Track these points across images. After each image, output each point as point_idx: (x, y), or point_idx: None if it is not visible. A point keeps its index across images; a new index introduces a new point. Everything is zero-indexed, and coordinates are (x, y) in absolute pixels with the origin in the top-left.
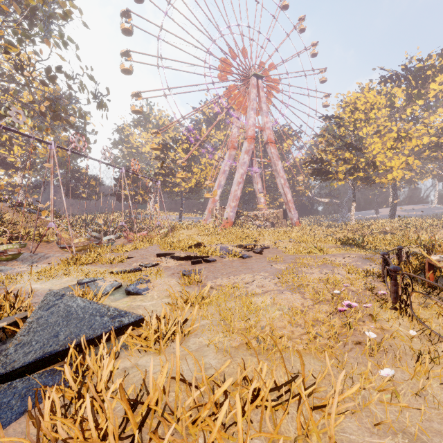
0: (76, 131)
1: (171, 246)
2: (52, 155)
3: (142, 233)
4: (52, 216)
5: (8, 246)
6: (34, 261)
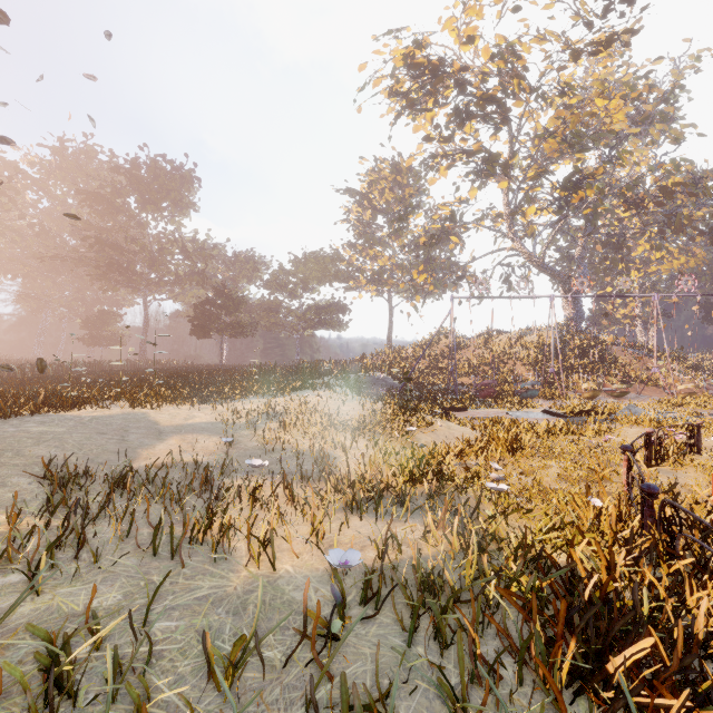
0: (709, 235)
1: None
2: (655, 306)
3: None
4: (655, 362)
5: (618, 386)
6: (639, 401)
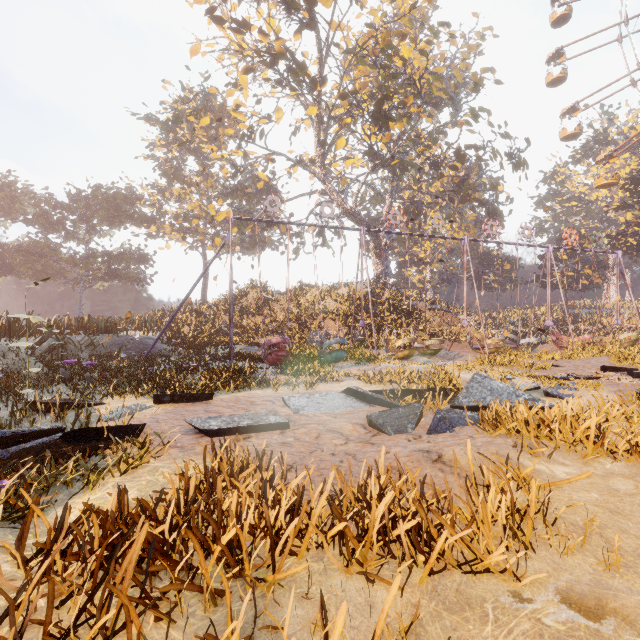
0: (486, 207)
1: (633, 358)
2: (465, 250)
3: (583, 337)
4: (465, 314)
5: (431, 342)
6: (450, 359)
